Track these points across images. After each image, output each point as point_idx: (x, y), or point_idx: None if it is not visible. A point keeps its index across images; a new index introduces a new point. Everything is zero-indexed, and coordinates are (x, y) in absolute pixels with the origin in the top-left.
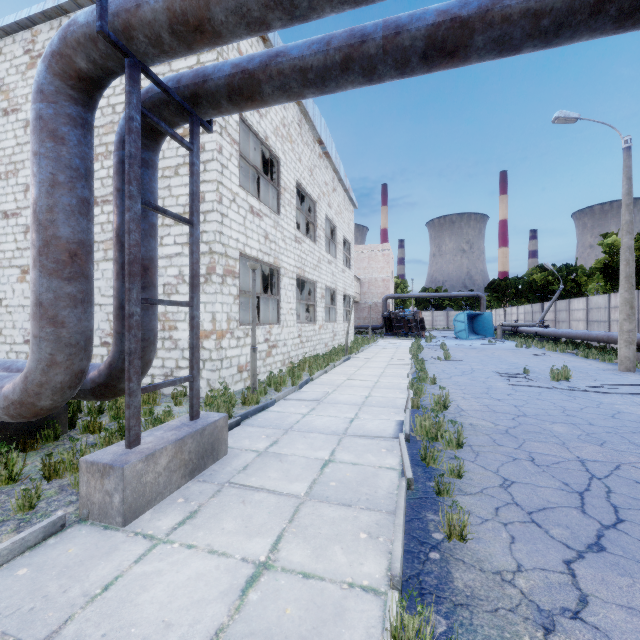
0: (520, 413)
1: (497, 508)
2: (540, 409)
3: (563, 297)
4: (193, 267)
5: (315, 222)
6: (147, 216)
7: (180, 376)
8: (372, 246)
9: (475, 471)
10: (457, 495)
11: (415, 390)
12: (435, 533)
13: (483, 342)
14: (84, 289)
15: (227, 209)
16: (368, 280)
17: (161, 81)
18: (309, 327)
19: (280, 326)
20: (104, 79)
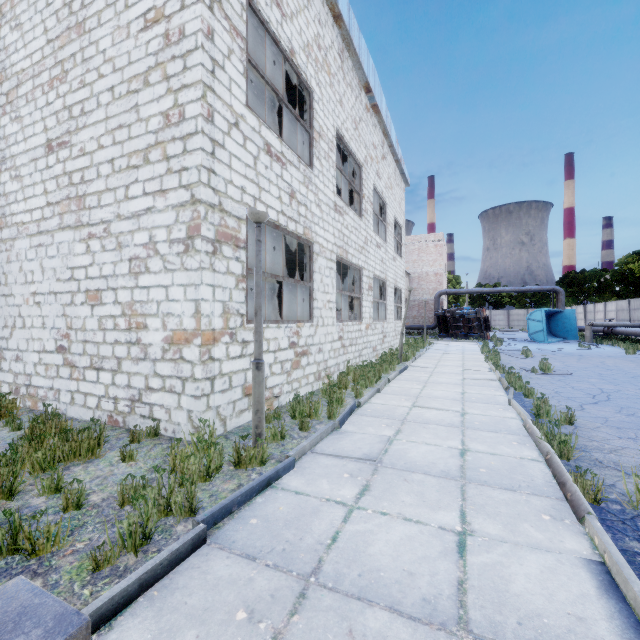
0: None
1: None
2: None
3: None
4: None
5: (361, 191)
6: None
7: (151, 402)
8: (422, 236)
9: None
10: None
11: (559, 445)
12: None
13: (570, 346)
14: None
15: (223, 135)
16: (418, 274)
17: None
18: (353, 326)
19: (313, 325)
20: None
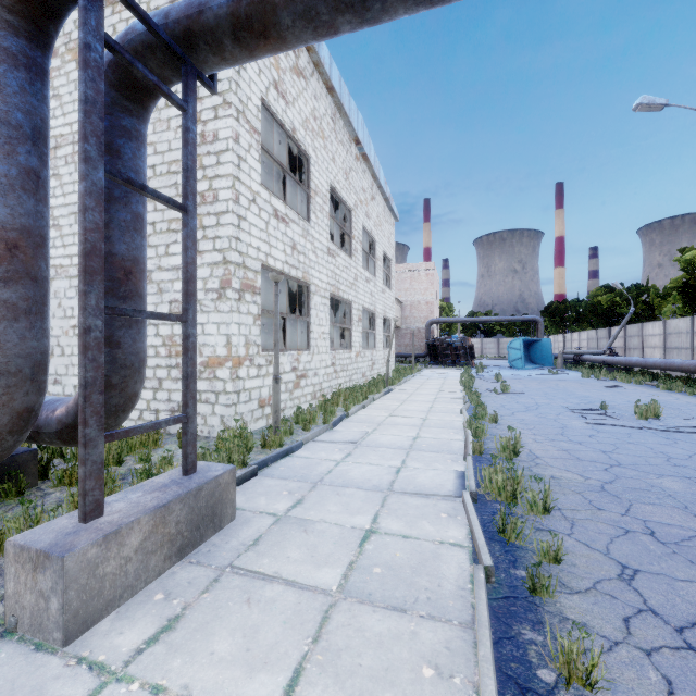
0: (613, 462)
1: (626, 620)
2: (637, 456)
3: (632, 321)
4: (187, 269)
5: (351, 233)
6: (129, 203)
7: None
8: (414, 265)
9: (576, 551)
10: (560, 594)
11: (474, 430)
12: (541, 669)
13: (542, 372)
14: (30, 295)
15: (245, 211)
16: (410, 303)
17: (137, 5)
18: (344, 354)
19: (310, 353)
20: (57, 1)
